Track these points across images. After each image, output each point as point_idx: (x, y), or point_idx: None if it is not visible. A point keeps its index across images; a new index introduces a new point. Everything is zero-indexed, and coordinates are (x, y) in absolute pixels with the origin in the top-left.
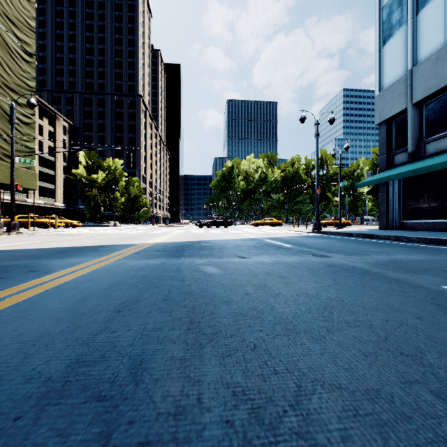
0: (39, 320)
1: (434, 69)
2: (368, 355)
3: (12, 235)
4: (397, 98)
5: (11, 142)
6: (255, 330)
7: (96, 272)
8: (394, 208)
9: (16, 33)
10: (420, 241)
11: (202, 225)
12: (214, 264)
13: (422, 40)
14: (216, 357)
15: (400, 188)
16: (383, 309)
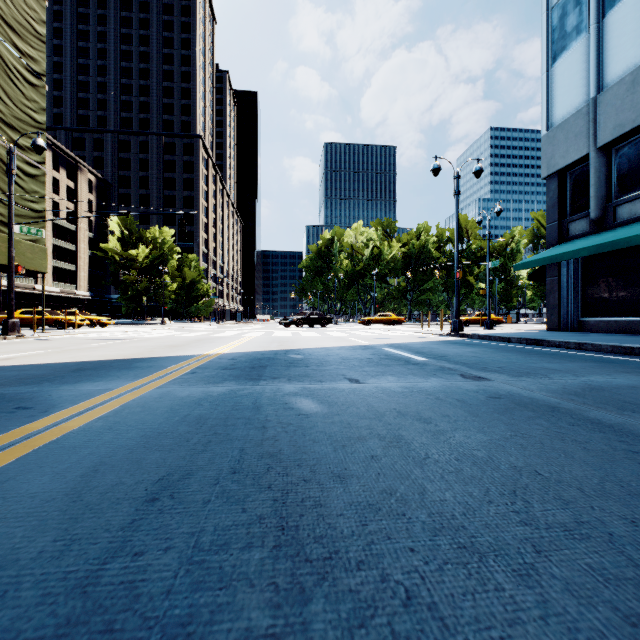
0: (6, 522)
1: (628, 97)
2: (638, 624)
3: (10, 339)
4: (573, 139)
5: (8, 202)
6: (401, 549)
7: (124, 411)
8: (569, 300)
9: (16, 43)
10: (616, 351)
11: (288, 323)
12: (312, 394)
13: (611, 54)
14: (336, 632)
15: (578, 270)
16: (615, 494)
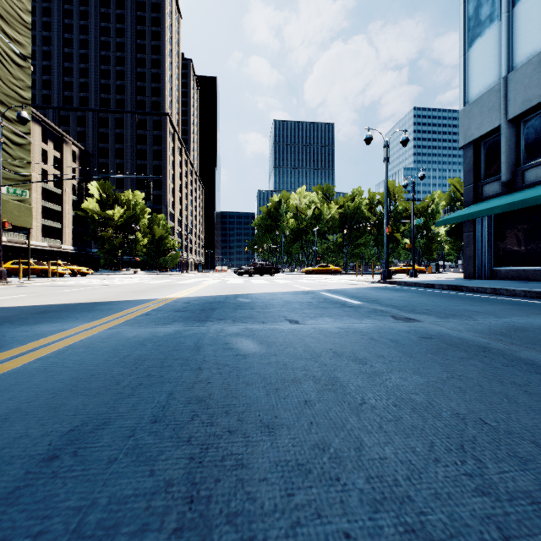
0: None
1: (535, 75)
2: None
3: None
4: (487, 113)
5: None
6: (333, 535)
7: (67, 351)
8: (483, 252)
9: (5, 29)
10: (528, 295)
11: (242, 273)
12: (253, 334)
13: (519, 39)
14: None
15: (491, 226)
16: None
